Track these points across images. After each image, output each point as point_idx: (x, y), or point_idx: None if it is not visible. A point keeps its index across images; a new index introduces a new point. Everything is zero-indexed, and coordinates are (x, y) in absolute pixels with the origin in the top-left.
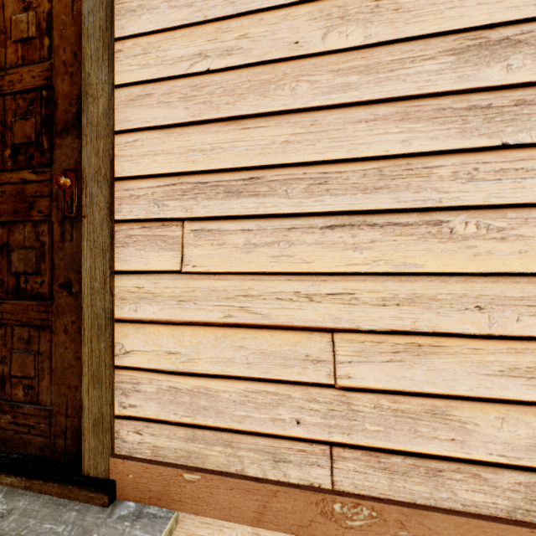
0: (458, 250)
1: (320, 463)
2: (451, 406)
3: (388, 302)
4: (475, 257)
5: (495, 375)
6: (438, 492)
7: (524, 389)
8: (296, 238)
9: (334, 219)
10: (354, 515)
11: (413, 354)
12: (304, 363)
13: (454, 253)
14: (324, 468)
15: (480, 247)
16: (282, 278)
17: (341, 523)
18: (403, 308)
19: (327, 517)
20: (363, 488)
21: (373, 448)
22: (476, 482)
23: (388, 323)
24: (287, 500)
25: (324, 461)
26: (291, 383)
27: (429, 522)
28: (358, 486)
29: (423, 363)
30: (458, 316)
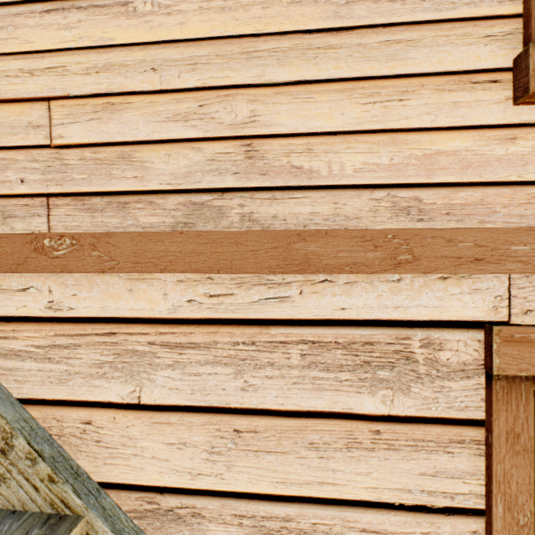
0: (140, 25)
1: (40, 213)
2: (135, 150)
3: (90, 71)
4: (151, 30)
5: (164, 122)
6: (126, 221)
7: (183, 129)
8: (21, 22)
9: (51, 5)
10: (60, 246)
11: (108, 112)
12: (27, 130)
13: (137, 27)
14: (43, 217)
15: (154, 22)
16: (10, 58)
17: (50, 255)
18: (101, 75)
19: (39, 252)
20: (72, 229)
21: (79, 194)
22: (152, 208)
23: (90, 89)
24: (8, 244)
25: (43, 211)
26: (17, 149)
27: (113, 240)
28: (68, 227)
29: (115, 119)
30: (140, 78)
